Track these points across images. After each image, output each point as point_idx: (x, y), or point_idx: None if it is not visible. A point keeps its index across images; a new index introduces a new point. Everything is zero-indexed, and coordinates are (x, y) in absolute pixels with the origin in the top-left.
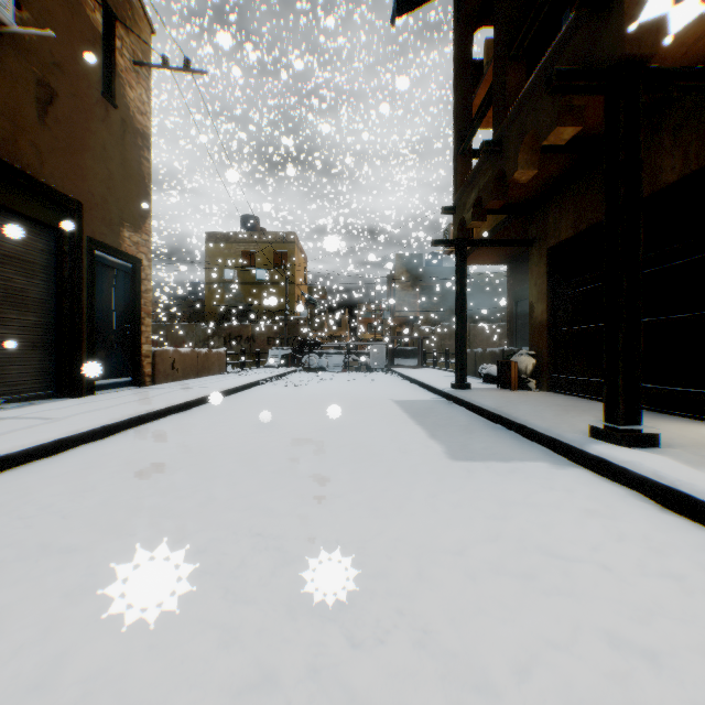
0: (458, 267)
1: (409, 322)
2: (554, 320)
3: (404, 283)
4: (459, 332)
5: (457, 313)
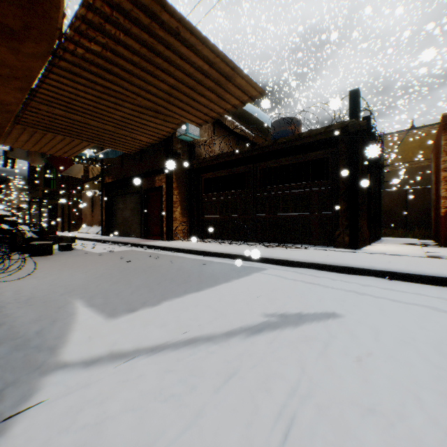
0: (30, 206)
1: (22, 208)
2: (51, 217)
3: (18, 191)
4: (30, 219)
5: (30, 215)
